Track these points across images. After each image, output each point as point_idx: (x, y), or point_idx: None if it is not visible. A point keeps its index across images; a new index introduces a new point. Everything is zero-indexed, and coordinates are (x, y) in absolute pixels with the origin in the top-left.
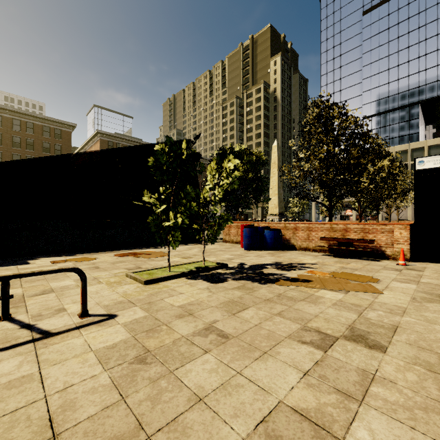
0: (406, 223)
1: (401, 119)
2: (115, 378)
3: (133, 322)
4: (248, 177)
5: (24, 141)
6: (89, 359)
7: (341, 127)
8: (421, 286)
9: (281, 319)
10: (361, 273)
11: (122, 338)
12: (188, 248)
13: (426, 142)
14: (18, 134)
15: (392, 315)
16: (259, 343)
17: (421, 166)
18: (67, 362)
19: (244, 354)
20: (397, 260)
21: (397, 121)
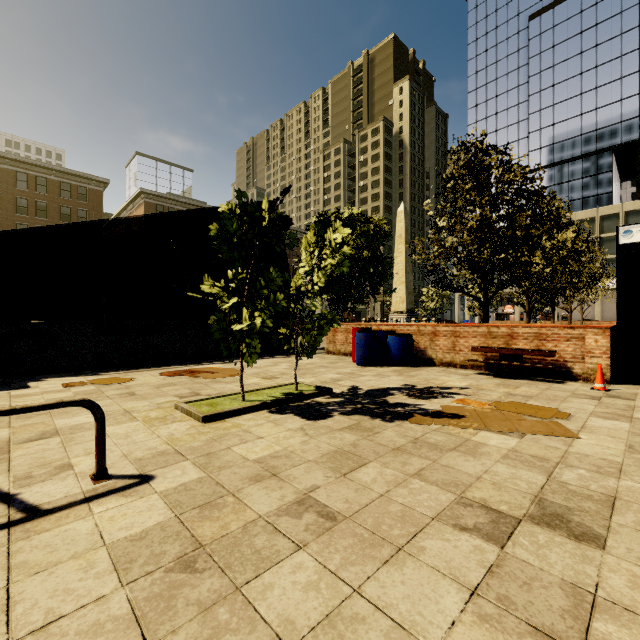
0: (605, 325)
1: (586, 173)
2: (137, 602)
3: (180, 490)
4: (363, 257)
5: (33, 204)
6: (98, 562)
7: (502, 181)
8: (636, 425)
9: (422, 484)
10: (539, 404)
11: (159, 520)
12: (272, 363)
13: (622, 206)
14: (24, 194)
15: (602, 476)
16: (388, 530)
17: (627, 239)
18: (59, 569)
19: (364, 552)
20: (590, 382)
21: (579, 175)
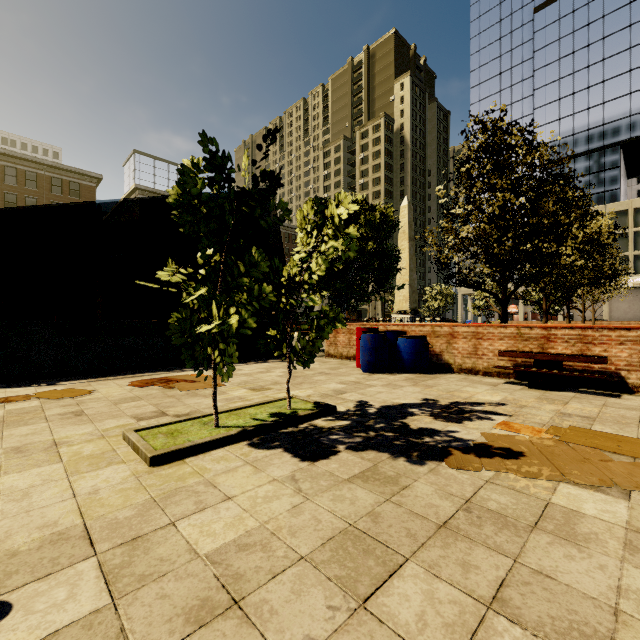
0: None
1: (593, 169)
2: None
3: None
4: (367, 248)
5: (22, 200)
6: None
7: (525, 163)
8: None
9: (516, 633)
10: (611, 430)
11: None
12: (265, 368)
13: (631, 203)
14: (13, 189)
15: None
16: None
17: None
18: None
19: None
20: None
21: (586, 171)
